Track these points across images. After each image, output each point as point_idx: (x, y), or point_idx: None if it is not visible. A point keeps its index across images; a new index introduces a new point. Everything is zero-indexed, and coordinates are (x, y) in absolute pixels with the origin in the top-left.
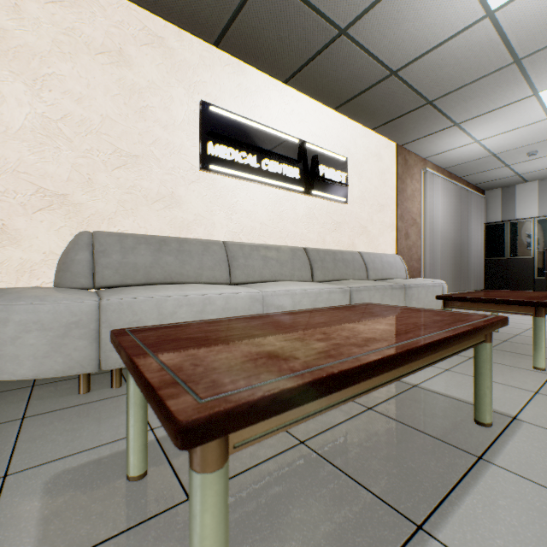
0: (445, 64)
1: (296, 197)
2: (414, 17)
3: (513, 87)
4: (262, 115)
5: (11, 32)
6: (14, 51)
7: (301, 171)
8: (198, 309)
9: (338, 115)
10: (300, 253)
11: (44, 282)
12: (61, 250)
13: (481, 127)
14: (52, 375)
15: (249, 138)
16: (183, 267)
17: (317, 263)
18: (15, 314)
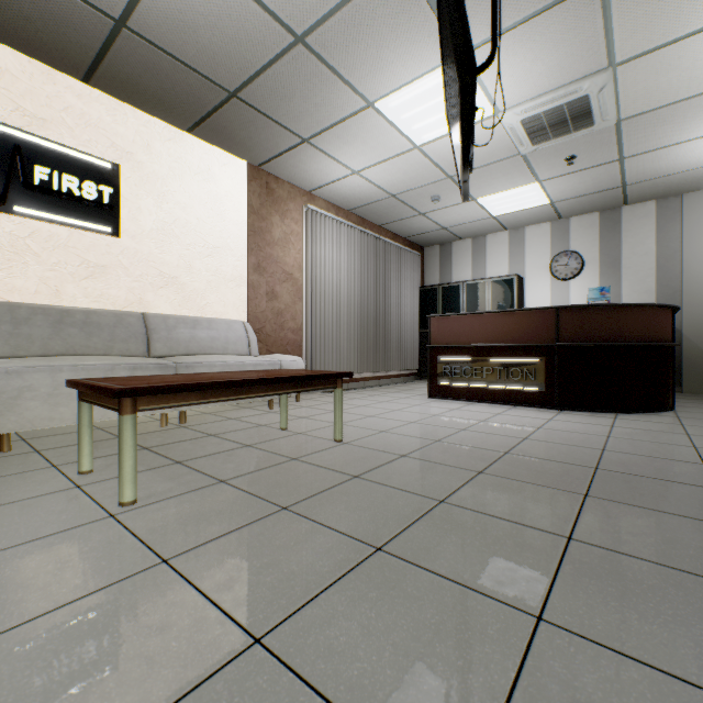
0: (194, 23)
1: None
2: None
3: (332, 88)
4: None
5: None
6: None
7: None
8: None
9: (101, 95)
10: None
11: None
12: None
13: (344, 150)
14: None
15: None
16: None
17: None
18: None
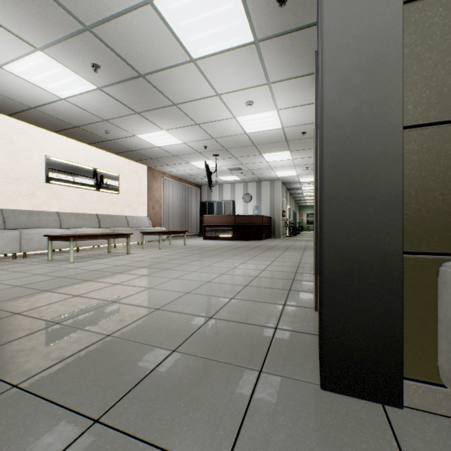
0: (152, 152)
1: (92, 192)
2: (134, 143)
3: (180, 160)
4: (76, 158)
5: None
6: None
7: (95, 181)
8: None
9: (115, 156)
10: (94, 216)
11: None
12: None
13: (179, 167)
14: (6, 253)
15: (69, 169)
16: (41, 222)
17: (102, 221)
18: None
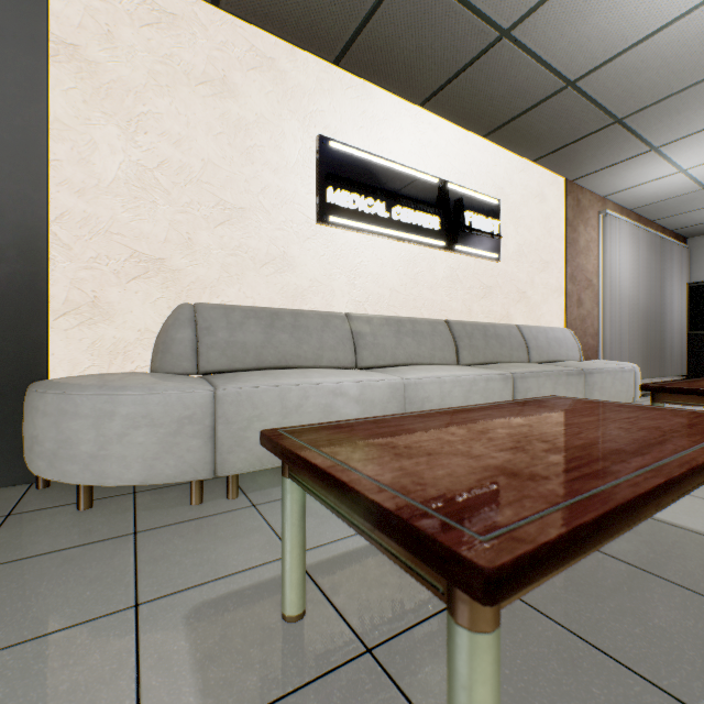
0: (646, 67)
1: (434, 255)
2: (608, 6)
3: None
4: (392, 150)
5: (103, 66)
6: (107, 88)
7: (441, 220)
8: (328, 402)
9: (489, 145)
10: (441, 327)
11: (139, 366)
12: (158, 327)
13: (691, 151)
14: (162, 481)
15: (377, 180)
16: (299, 346)
17: (463, 341)
18: (122, 407)
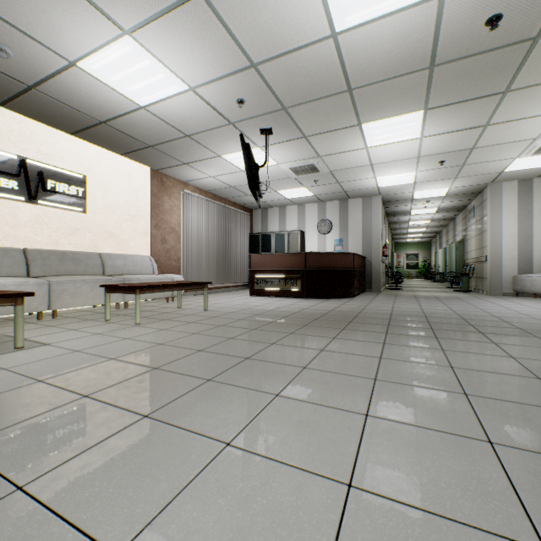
0: (140, 126)
1: (18, 205)
2: (88, 95)
3: (201, 149)
4: None
5: None
6: None
7: (23, 183)
8: None
9: (77, 140)
10: (16, 253)
11: None
12: None
13: (206, 169)
14: None
15: None
16: None
17: (37, 262)
18: None
